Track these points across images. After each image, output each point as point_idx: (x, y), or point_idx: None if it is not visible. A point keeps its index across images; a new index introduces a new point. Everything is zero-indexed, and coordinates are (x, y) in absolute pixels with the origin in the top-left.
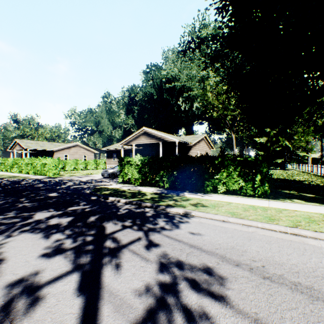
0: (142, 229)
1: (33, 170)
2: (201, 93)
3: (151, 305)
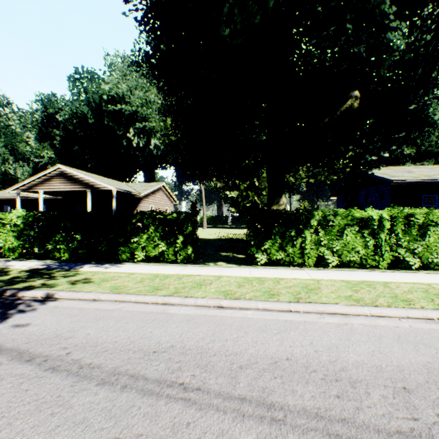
0: None
1: None
2: (160, 127)
3: None
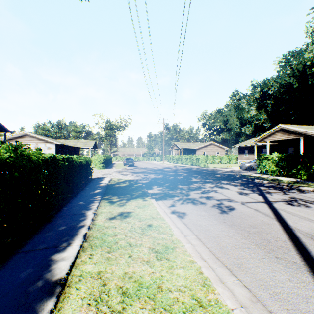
0: (280, 191)
1: (189, 162)
2: None
3: (285, 200)
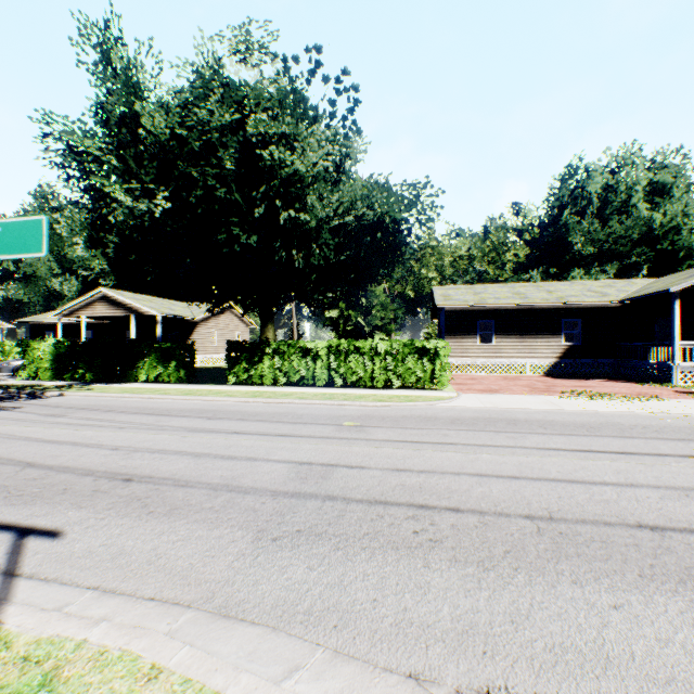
0: None
1: None
2: None
3: None
